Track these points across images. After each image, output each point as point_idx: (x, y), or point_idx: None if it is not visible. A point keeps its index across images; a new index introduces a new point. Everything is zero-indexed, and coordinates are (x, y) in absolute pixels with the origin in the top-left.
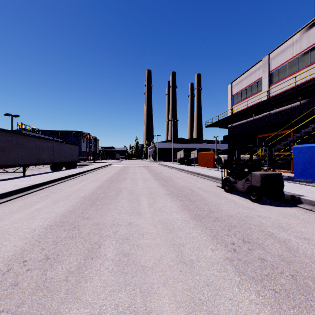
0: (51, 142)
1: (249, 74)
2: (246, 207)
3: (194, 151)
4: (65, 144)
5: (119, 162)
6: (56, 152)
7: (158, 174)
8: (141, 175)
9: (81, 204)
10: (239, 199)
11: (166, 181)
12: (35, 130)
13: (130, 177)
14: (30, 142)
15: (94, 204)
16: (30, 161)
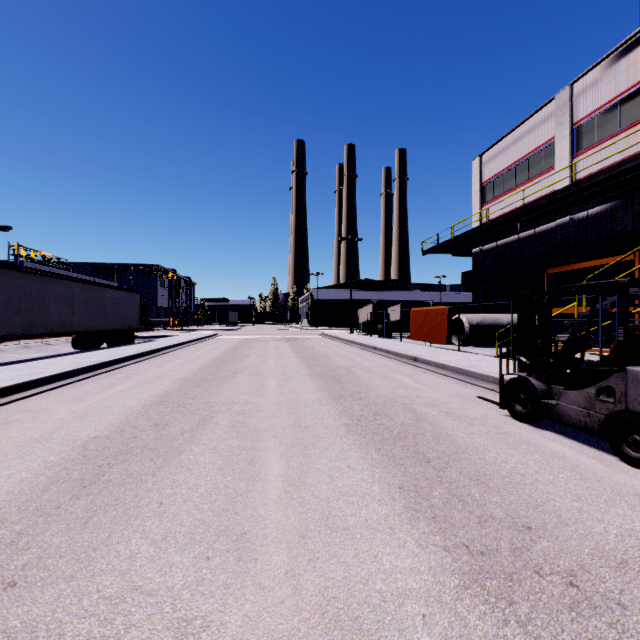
0: (67, 284)
1: (524, 133)
2: (633, 496)
3: (395, 307)
4: (104, 290)
5: (236, 329)
6: (80, 307)
7: (318, 361)
8: (277, 362)
9: (54, 478)
10: (577, 453)
11: (338, 380)
12: (49, 260)
13: (249, 368)
14: (4, 283)
15: (97, 478)
16: (4, 329)
